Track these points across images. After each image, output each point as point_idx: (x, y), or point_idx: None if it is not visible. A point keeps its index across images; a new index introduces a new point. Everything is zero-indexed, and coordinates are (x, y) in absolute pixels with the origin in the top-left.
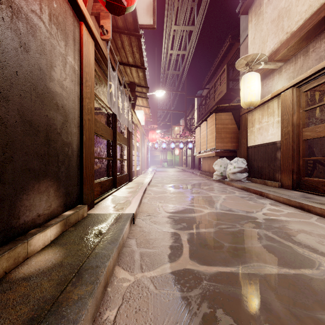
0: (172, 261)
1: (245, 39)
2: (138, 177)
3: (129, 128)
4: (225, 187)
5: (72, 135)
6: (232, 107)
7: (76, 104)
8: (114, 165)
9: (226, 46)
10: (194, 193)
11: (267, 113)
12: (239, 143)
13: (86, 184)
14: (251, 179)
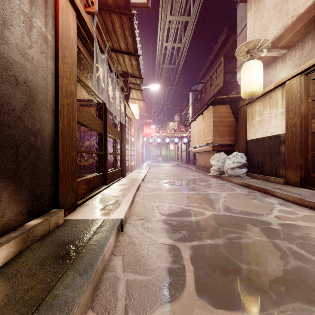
0: (172, 300)
1: (243, 29)
2: (132, 173)
3: (121, 120)
4: (224, 183)
5: (43, 121)
6: (230, 99)
7: (50, 83)
8: (104, 160)
9: (222, 39)
10: (192, 190)
11: (270, 104)
12: (238, 137)
13: (64, 182)
14: (250, 174)
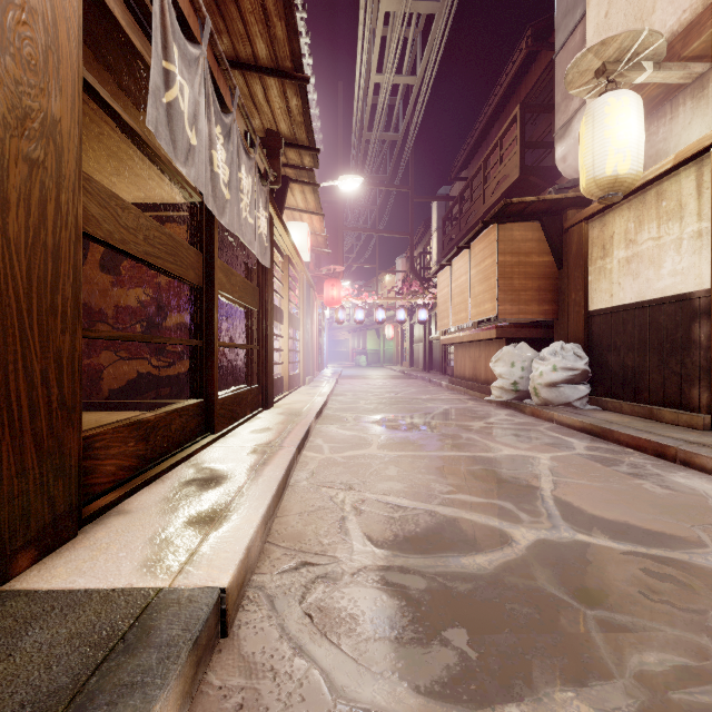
0: None
1: (572, 33)
2: (292, 395)
3: (259, 256)
4: (532, 424)
5: None
6: (543, 206)
7: None
8: (207, 362)
9: (516, 63)
10: (452, 447)
11: (658, 213)
12: (562, 304)
13: (7, 450)
14: (600, 400)
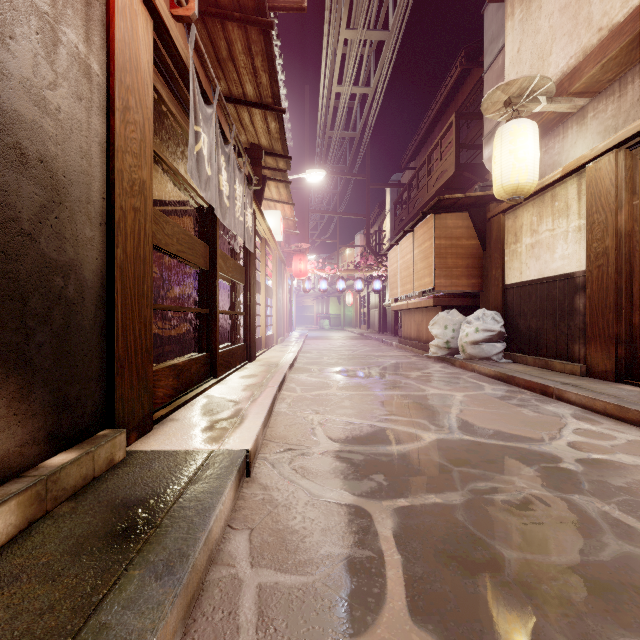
0: (358, 632)
1: (496, 58)
2: (269, 352)
3: (247, 244)
4: (458, 374)
5: (81, 244)
6: (470, 201)
7: (96, 165)
8: (212, 325)
9: (453, 77)
10: (393, 389)
11: (552, 211)
12: (486, 278)
13: (126, 373)
14: (512, 355)
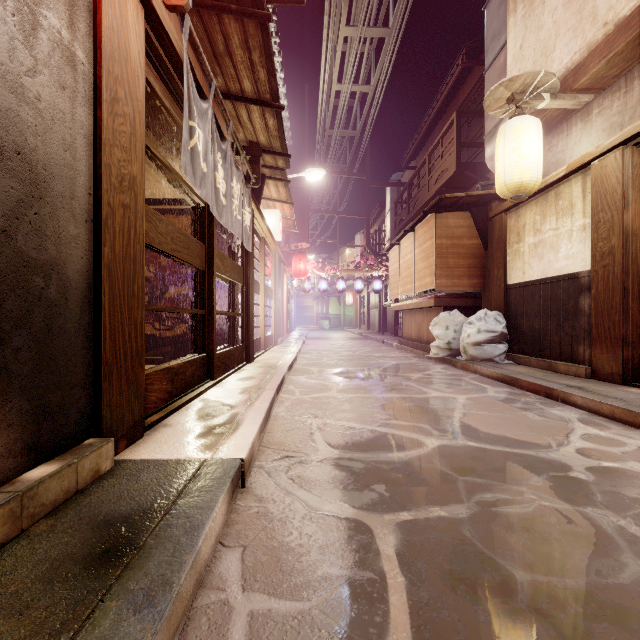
0: None
1: (498, 55)
2: (268, 353)
3: (245, 244)
4: (460, 375)
5: (64, 242)
6: (472, 199)
7: (81, 158)
8: (208, 326)
9: (454, 75)
10: (394, 391)
11: (556, 210)
12: (488, 278)
13: (115, 378)
14: (515, 356)
